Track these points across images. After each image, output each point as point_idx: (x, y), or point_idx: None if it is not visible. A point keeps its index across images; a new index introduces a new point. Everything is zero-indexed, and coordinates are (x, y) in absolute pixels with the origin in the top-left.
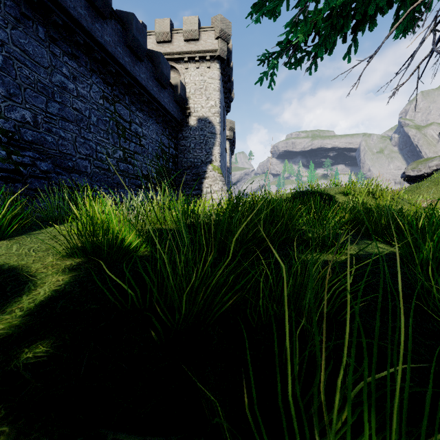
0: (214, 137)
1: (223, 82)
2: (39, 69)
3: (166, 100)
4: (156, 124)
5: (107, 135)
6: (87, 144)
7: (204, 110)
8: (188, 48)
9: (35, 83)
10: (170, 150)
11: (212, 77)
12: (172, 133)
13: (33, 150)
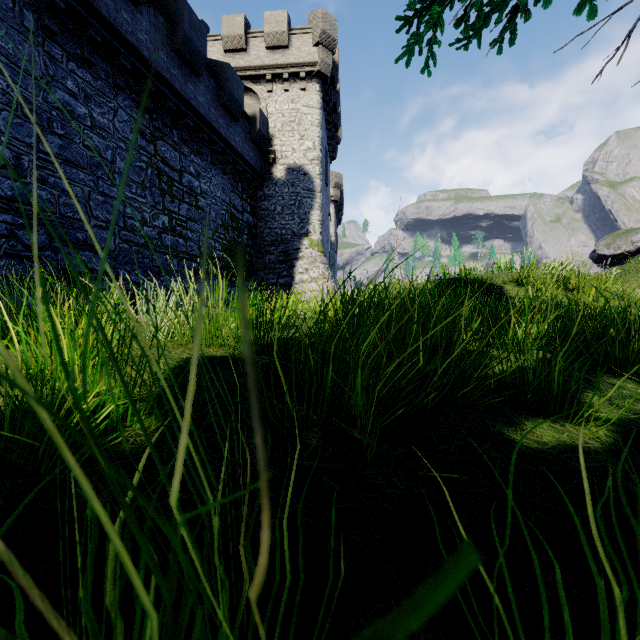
0: (312, 196)
1: (326, 112)
2: (25, 80)
3: (237, 139)
4: (222, 175)
5: (143, 191)
6: (109, 203)
7: (297, 155)
8: (271, 60)
9: (18, 102)
10: (245, 215)
11: (308, 104)
12: (247, 190)
13: (14, 212)
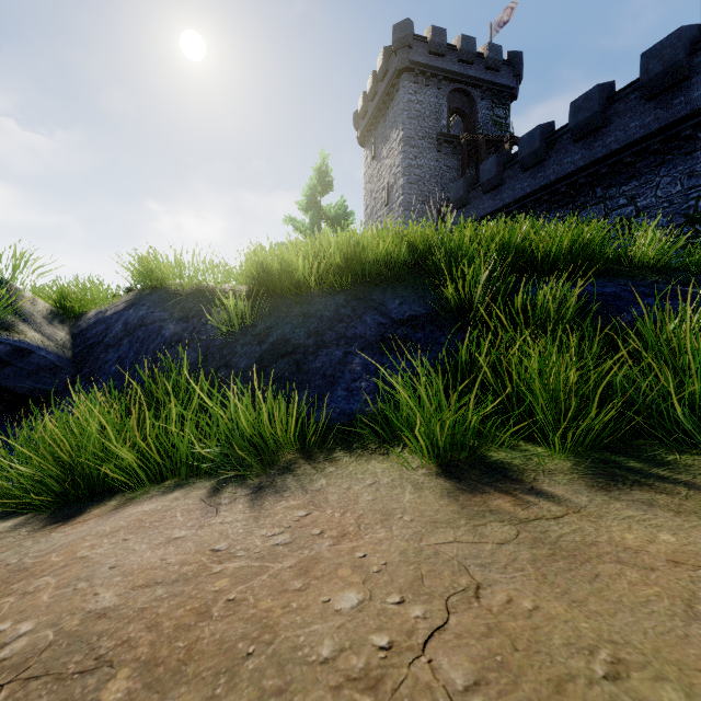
0: None
1: None
2: None
3: (699, 92)
4: (688, 157)
5: None
6: None
7: None
8: None
9: None
10: None
11: None
12: None
13: None
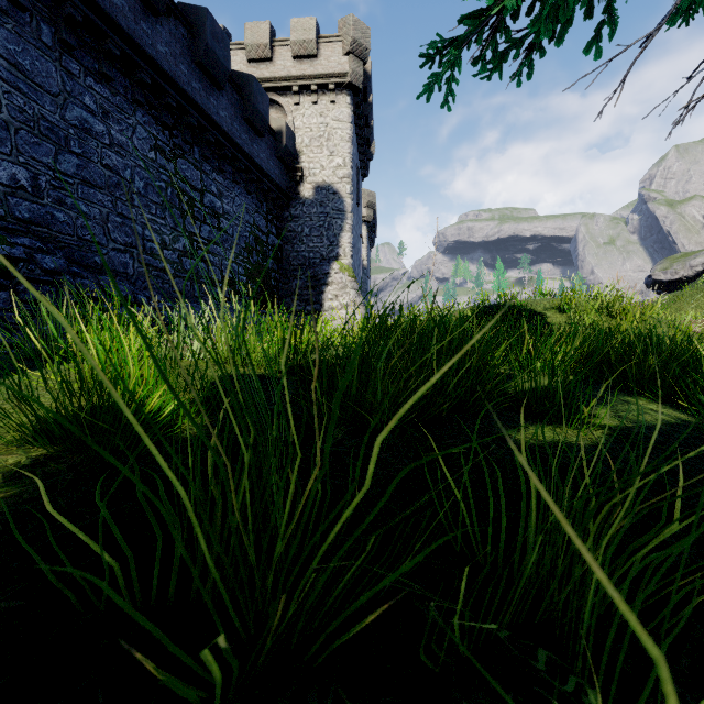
0: (343, 216)
1: (357, 126)
2: (42, 97)
3: (262, 156)
4: (246, 194)
5: (163, 212)
6: (128, 225)
7: (326, 172)
8: (299, 70)
9: (35, 120)
10: (270, 238)
11: (338, 118)
12: (272, 210)
13: (31, 234)
